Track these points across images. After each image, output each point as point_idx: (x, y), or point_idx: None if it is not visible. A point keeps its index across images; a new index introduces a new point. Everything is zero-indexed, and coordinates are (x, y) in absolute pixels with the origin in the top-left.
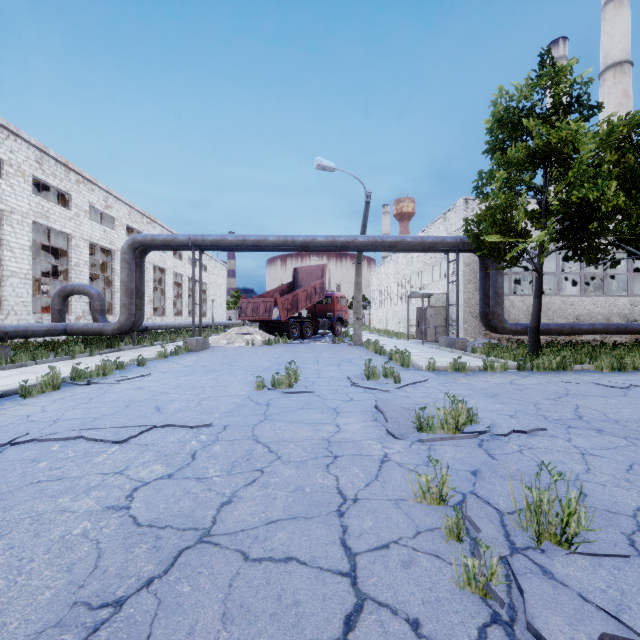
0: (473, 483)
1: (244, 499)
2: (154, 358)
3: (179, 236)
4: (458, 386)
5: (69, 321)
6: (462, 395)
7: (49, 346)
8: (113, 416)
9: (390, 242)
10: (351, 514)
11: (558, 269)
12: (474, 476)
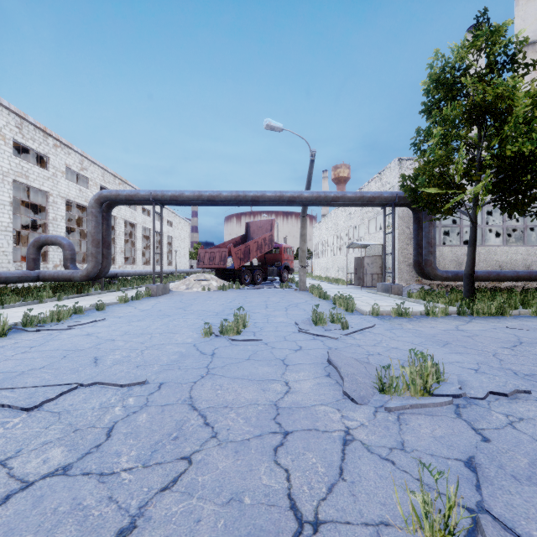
0: (476, 486)
1: (153, 523)
2: (115, 303)
3: (141, 191)
4: (406, 332)
5: (47, 269)
6: (413, 343)
7: (23, 291)
8: (41, 370)
9: (332, 197)
10: None
11: (483, 222)
12: (472, 471)
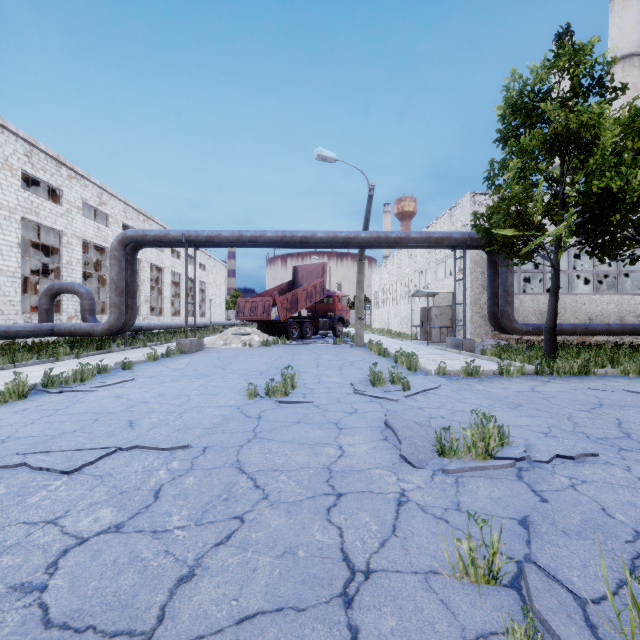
0: (526, 541)
1: (211, 571)
2: (143, 361)
3: (172, 232)
4: (475, 394)
5: (60, 321)
6: (482, 405)
7: (35, 347)
8: (73, 434)
9: (394, 238)
10: (363, 602)
11: (570, 267)
12: (524, 529)
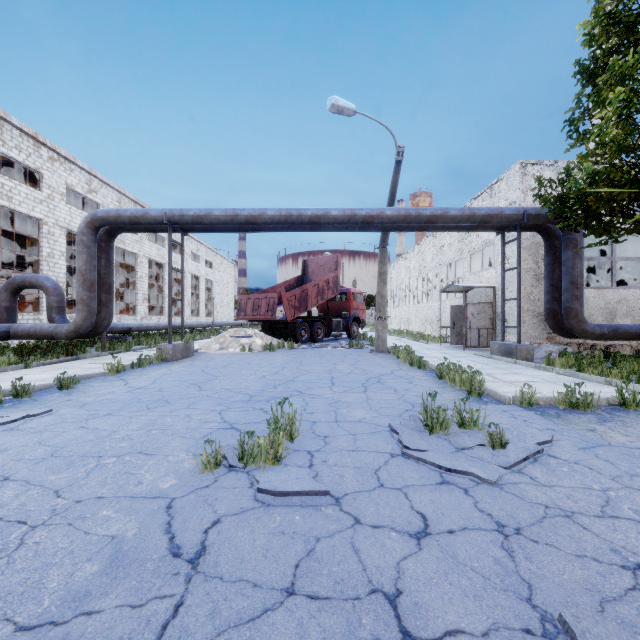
0: None
1: None
2: (101, 373)
3: (151, 211)
4: (634, 460)
5: (40, 321)
6: None
7: None
8: None
9: (428, 216)
10: None
11: None
12: None
